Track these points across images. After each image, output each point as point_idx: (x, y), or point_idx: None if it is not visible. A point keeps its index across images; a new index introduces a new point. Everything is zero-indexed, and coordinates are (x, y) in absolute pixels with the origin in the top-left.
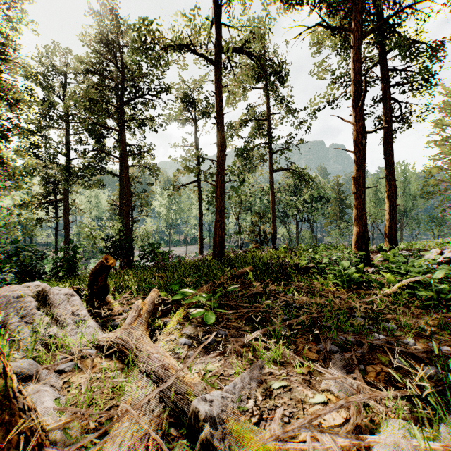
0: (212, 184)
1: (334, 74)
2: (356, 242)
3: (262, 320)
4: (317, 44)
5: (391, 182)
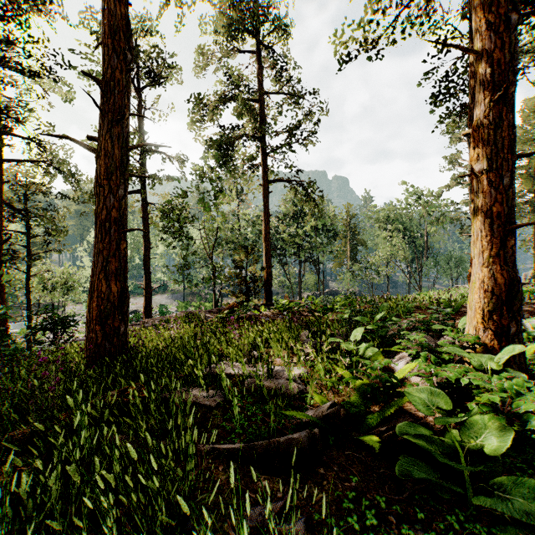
0: (87, 146)
1: None
2: (492, 313)
3: None
4: None
5: None
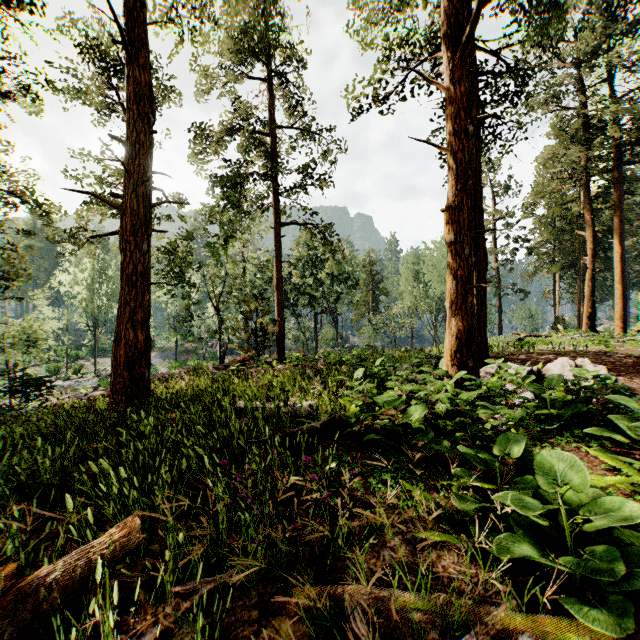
0: (111, 203)
1: (387, 37)
2: (456, 353)
3: None
4: None
5: (479, 242)
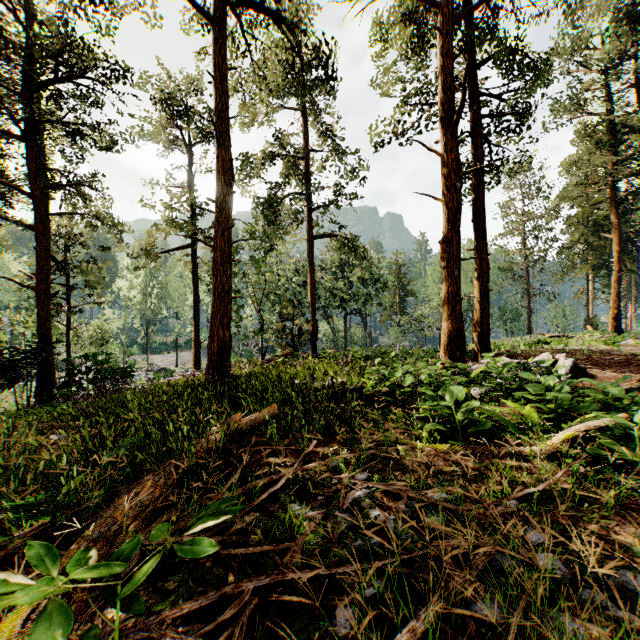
0: (206, 243)
1: (405, 89)
2: (447, 347)
3: (302, 637)
4: (380, 41)
5: (482, 257)
